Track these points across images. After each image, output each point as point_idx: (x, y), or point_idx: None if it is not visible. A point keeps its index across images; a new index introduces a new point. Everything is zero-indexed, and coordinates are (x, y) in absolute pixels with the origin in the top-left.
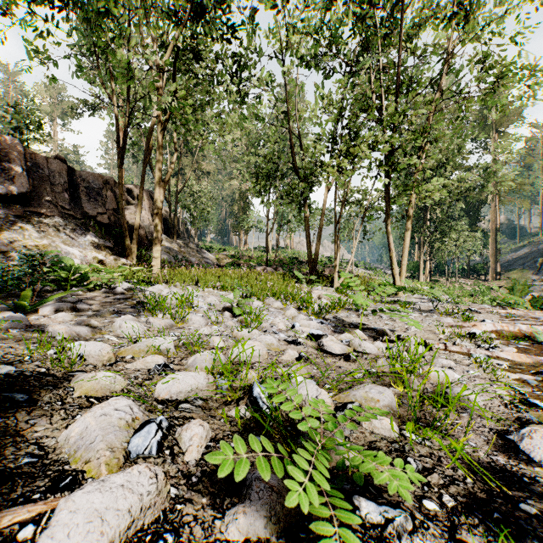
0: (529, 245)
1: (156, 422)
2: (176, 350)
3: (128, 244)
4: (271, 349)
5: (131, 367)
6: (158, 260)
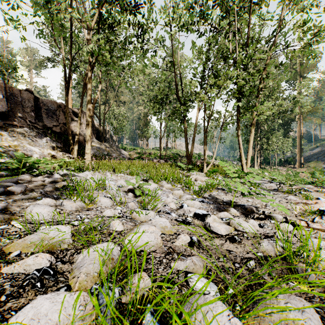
0: (320, 146)
1: None
2: (74, 239)
3: (72, 145)
4: (165, 233)
5: (7, 272)
6: (89, 155)
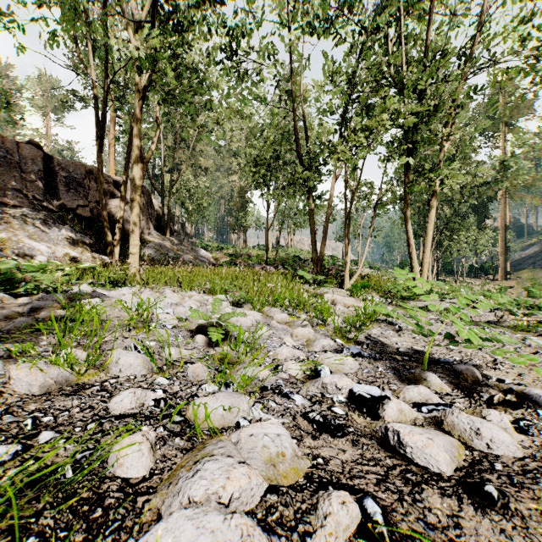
0: (538, 244)
1: None
2: None
3: (109, 240)
4: (279, 481)
5: None
6: (135, 257)
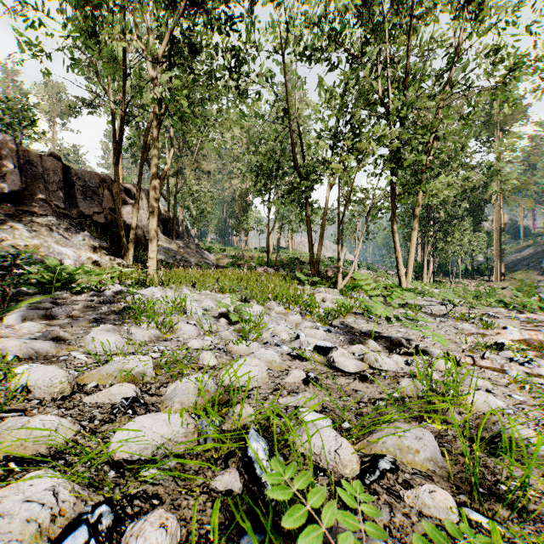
0: (533, 245)
1: (90, 520)
2: (156, 372)
3: (124, 244)
4: (273, 368)
5: (90, 401)
6: (154, 261)
